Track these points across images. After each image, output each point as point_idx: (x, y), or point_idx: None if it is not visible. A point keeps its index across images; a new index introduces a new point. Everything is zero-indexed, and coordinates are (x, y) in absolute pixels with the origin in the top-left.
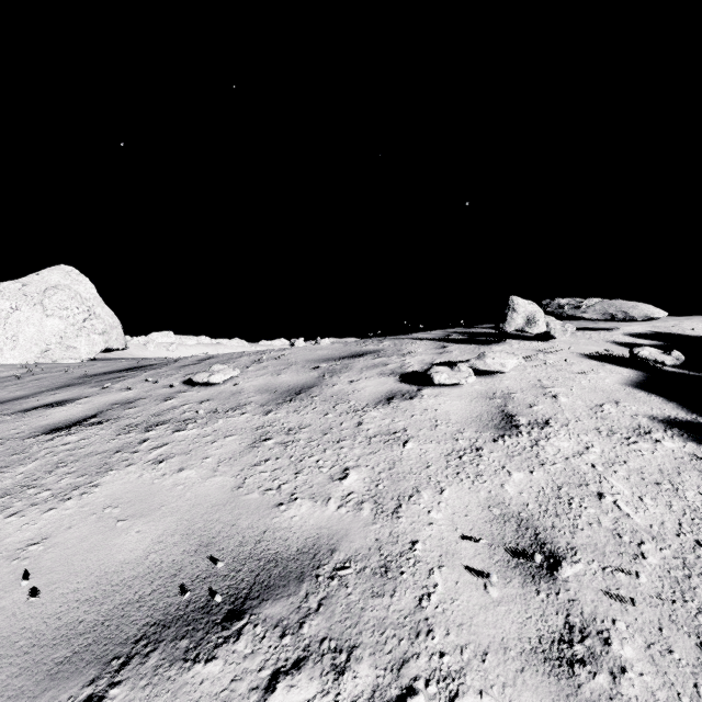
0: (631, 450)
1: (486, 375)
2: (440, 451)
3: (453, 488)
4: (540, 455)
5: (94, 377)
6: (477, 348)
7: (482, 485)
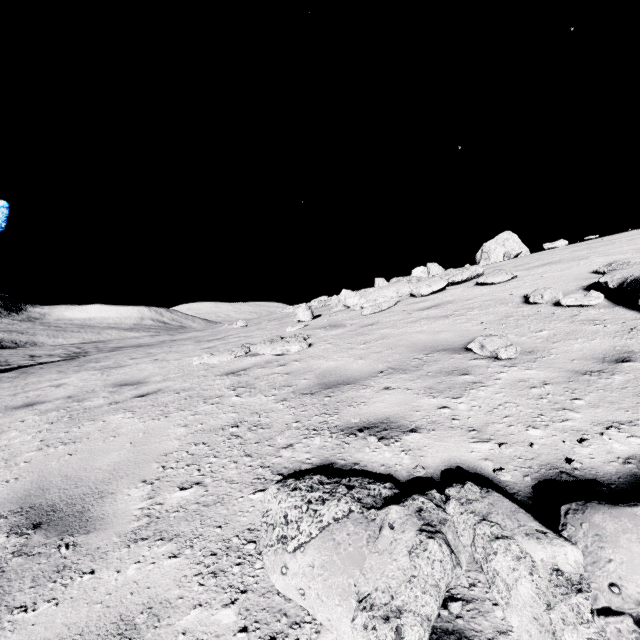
0: None
1: None
2: None
3: None
4: None
5: None
6: None
7: None
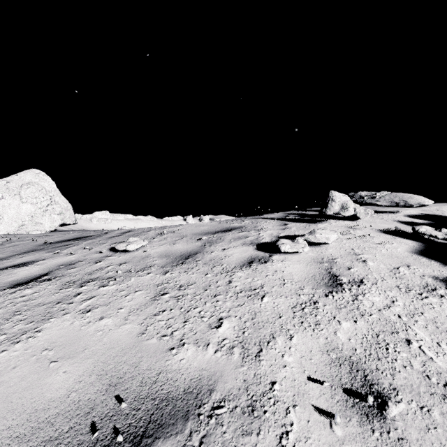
0: (424, 303)
1: (315, 245)
2: (288, 304)
3: (299, 335)
4: (360, 308)
5: (51, 245)
6: (308, 225)
7: (320, 332)
